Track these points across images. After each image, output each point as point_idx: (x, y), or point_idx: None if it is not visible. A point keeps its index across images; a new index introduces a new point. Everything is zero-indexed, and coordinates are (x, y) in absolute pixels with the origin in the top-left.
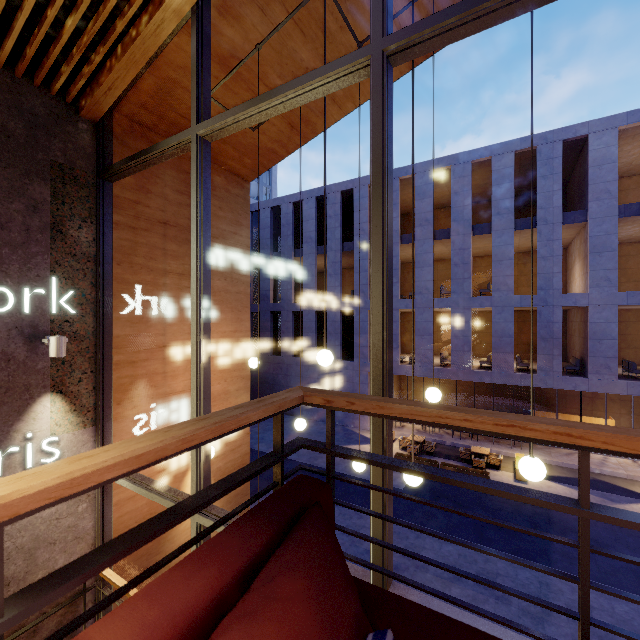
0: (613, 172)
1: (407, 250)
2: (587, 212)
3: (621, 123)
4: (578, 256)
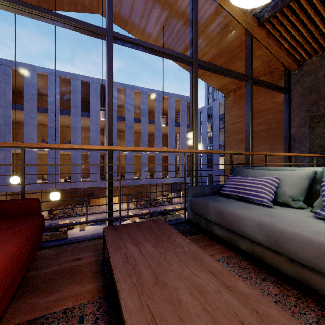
0: (116, 103)
1: (18, 114)
2: None
3: (118, 86)
4: None
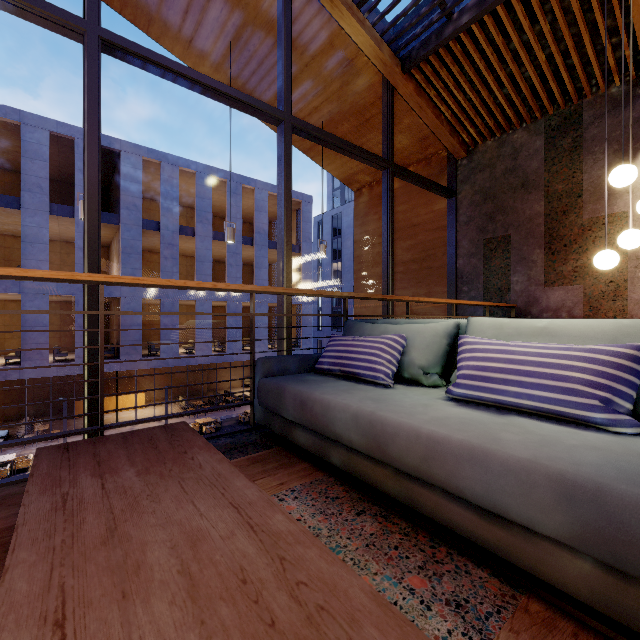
0: (139, 191)
1: None
2: (120, 217)
3: (144, 154)
4: (116, 254)
